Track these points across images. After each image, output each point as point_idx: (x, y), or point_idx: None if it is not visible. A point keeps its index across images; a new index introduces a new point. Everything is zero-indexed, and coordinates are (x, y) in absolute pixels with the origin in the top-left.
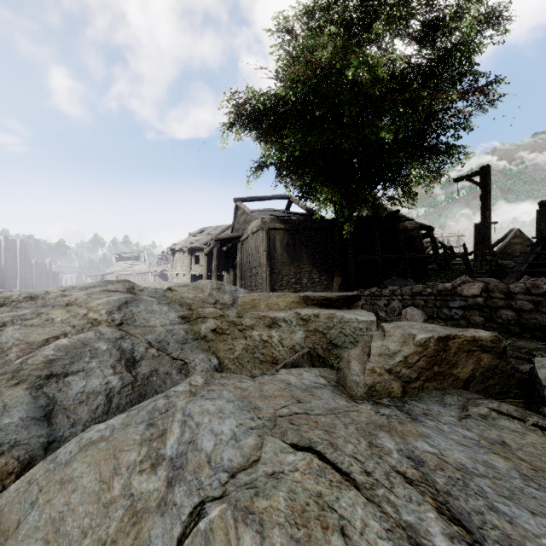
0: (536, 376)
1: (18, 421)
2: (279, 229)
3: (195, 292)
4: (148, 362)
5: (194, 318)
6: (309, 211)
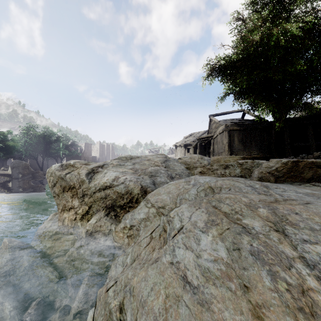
0: None
1: (149, 182)
2: (236, 130)
3: (191, 159)
4: (176, 178)
5: (191, 168)
6: (257, 117)
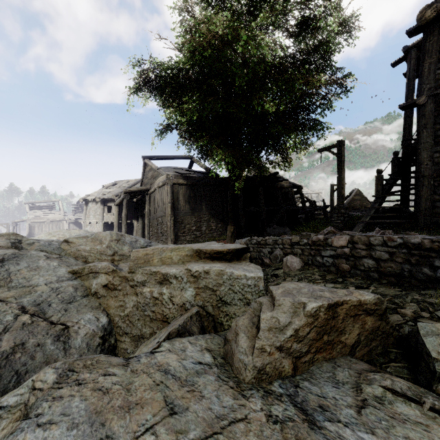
0: (422, 345)
1: None
2: (182, 184)
3: (93, 244)
4: (13, 334)
5: (85, 273)
6: (207, 170)
